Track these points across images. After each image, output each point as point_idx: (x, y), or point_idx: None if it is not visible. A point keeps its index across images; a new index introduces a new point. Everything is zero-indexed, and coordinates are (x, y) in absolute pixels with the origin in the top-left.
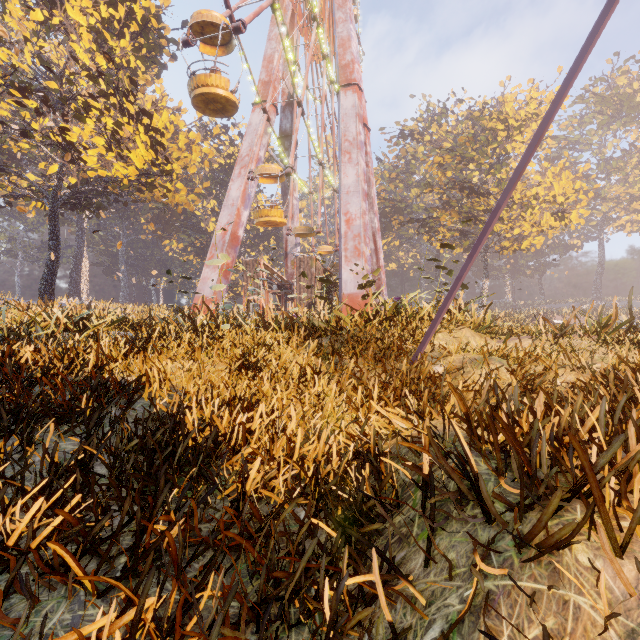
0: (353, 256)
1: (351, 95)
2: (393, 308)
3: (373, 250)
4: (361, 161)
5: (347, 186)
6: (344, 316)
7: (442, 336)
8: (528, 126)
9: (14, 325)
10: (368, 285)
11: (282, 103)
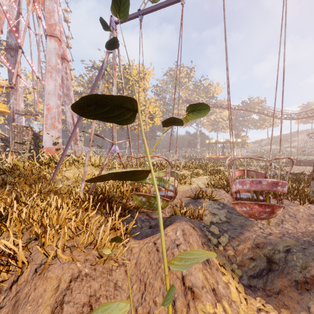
0: (50, 128)
1: (54, 42)
2: (49, 159)
3: (72, 123)
4: (58, 79)
5: (49, 90)
6: (20, 163)
7: (72, 171)
8: (142, 81)
9: None
10: (55, 144)
11: (8, 27)
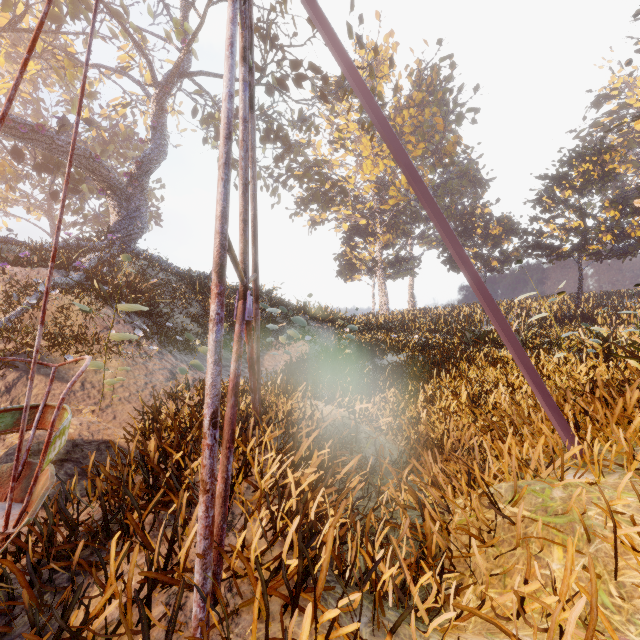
0: None
1: None
2: None
3: None
4: None
5: None
6: None
7: None
8: None
9: (559, 341)
10: None
11: None
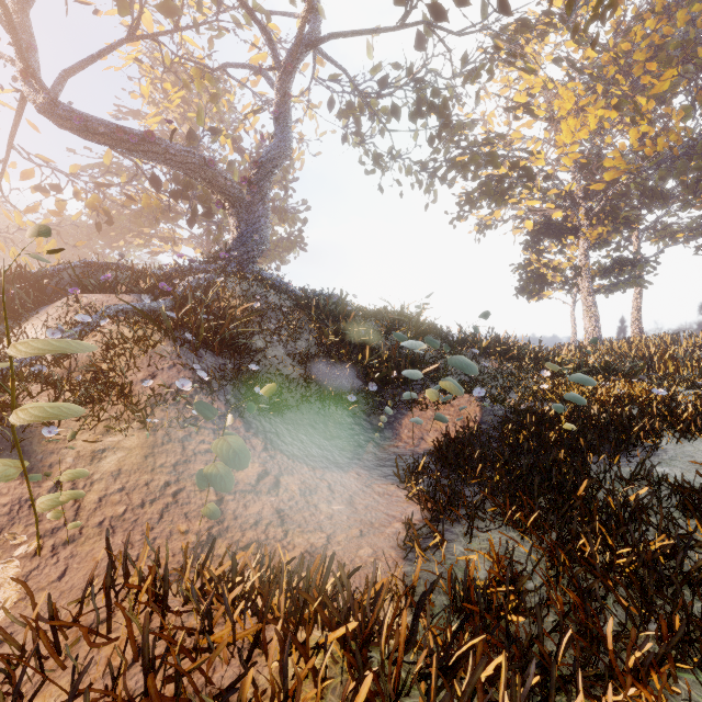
0: None
1: None
2: None
3: None
4: None
5: None
6: None
7: None
8: None
9: None
10: None
11: None
